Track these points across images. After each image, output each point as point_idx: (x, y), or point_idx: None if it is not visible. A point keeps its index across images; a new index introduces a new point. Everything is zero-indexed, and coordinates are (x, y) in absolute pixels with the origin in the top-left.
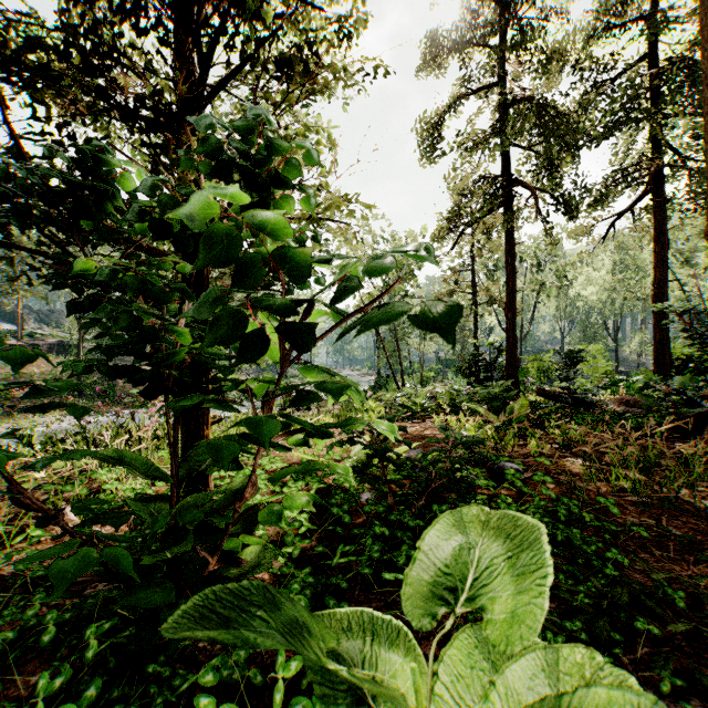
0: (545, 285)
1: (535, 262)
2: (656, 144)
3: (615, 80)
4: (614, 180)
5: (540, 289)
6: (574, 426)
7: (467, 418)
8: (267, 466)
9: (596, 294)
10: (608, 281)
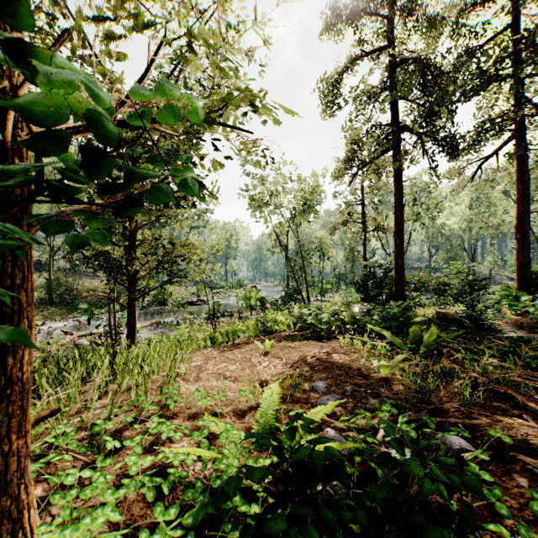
0: (419, 217)
1: (410, 198)
2: (518, 99)
3: (483, 46)
4: (484, 128)
5: (415, 219)
6: (489, 358)
7: (370, 338)
8: (133, 467)
9: (458, 224)
10: (468, 213)
